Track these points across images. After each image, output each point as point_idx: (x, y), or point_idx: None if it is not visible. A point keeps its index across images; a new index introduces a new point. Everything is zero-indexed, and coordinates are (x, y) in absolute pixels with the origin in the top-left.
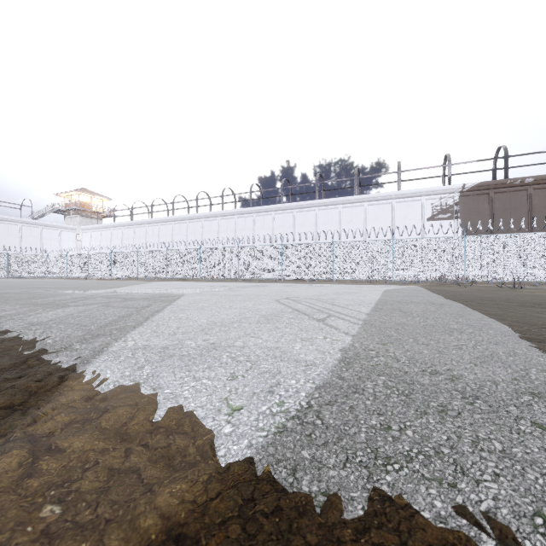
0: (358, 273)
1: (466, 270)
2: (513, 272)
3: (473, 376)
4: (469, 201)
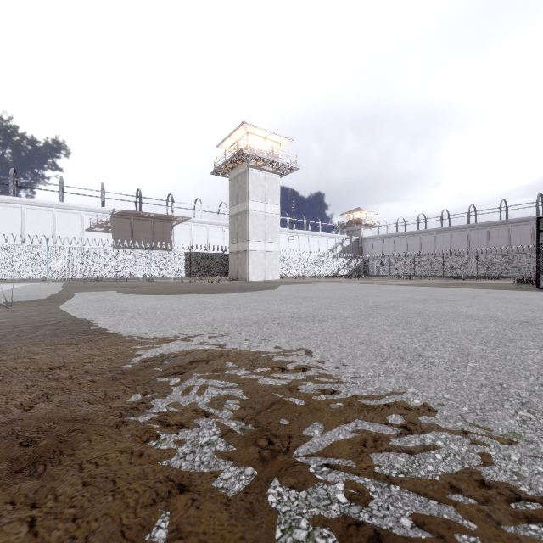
0: (12, 273)
1: (105, 271)
2: (132, 272)
3: (17, 295)
4: (118, 222)
